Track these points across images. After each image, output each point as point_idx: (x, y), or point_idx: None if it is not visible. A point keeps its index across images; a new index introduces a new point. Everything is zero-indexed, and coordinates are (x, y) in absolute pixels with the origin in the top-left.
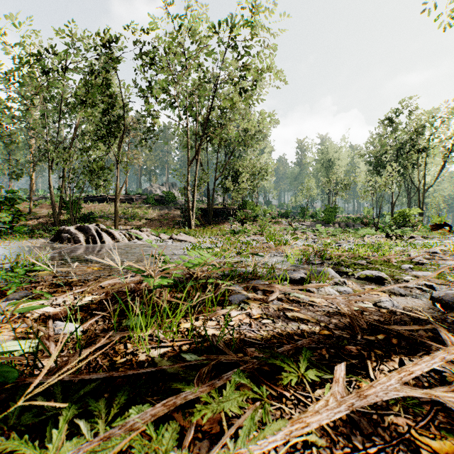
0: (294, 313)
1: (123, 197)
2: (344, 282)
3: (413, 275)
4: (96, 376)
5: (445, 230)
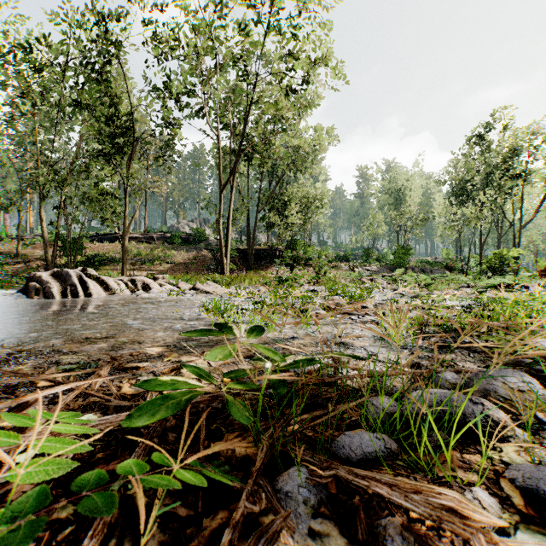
0: None
1: (140, 235)
2: None
3: None
4: None
5: None
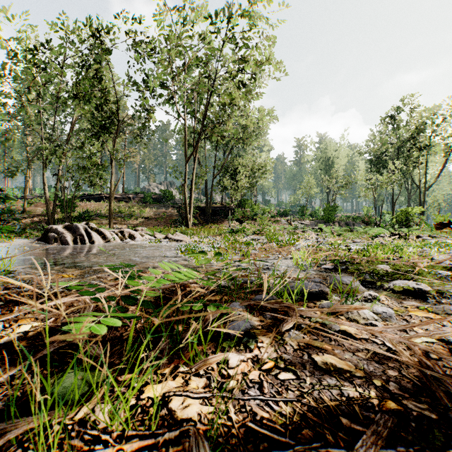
0: (325, 357)
1: (120, 196)
2: (376, 297)
3: None
4: None
5: (450, 229)
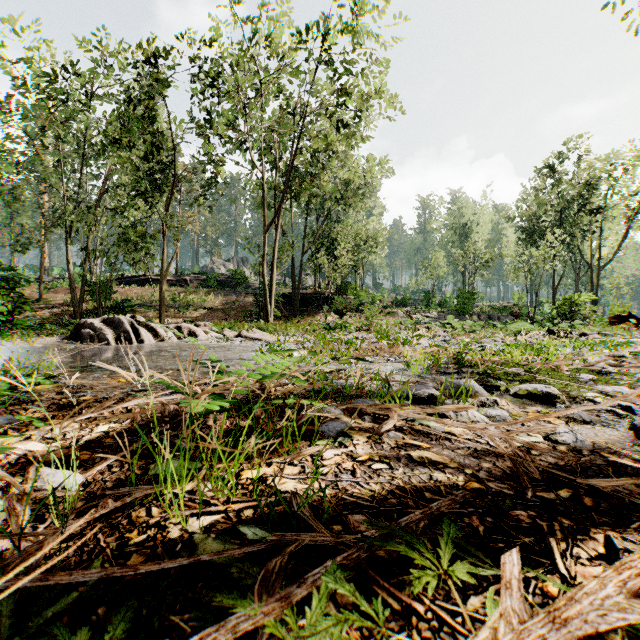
0: (422, 453)
1: (172, 278)
2: (495, 402)
3: (599, 391)
4: (81, 577)
5: (630, 325)
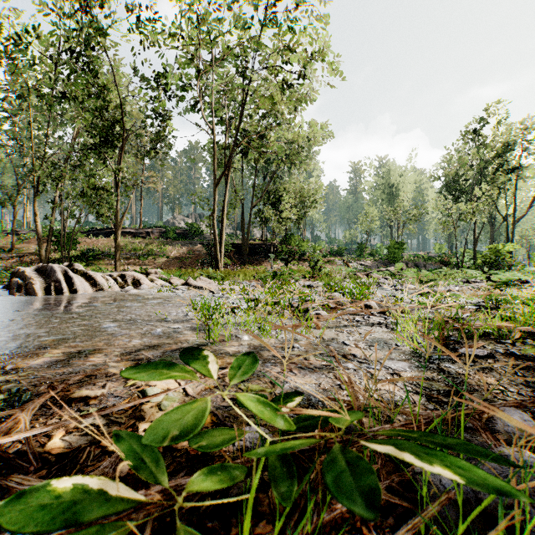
0: None
1: (136, 230)
2: None
3: None
4: None
5: None
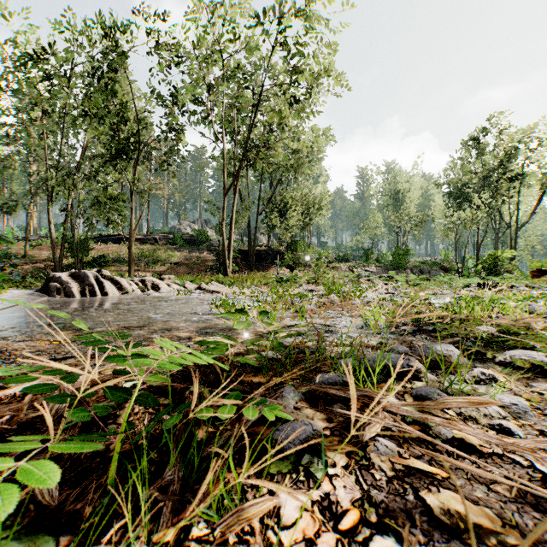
0: (444, 498)
1: (143, 237)
2: (492, 378)
3: None
4: None
5: None
